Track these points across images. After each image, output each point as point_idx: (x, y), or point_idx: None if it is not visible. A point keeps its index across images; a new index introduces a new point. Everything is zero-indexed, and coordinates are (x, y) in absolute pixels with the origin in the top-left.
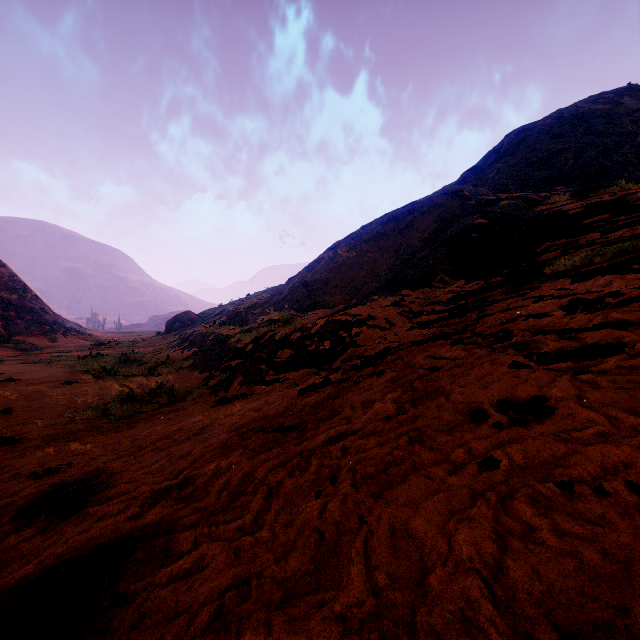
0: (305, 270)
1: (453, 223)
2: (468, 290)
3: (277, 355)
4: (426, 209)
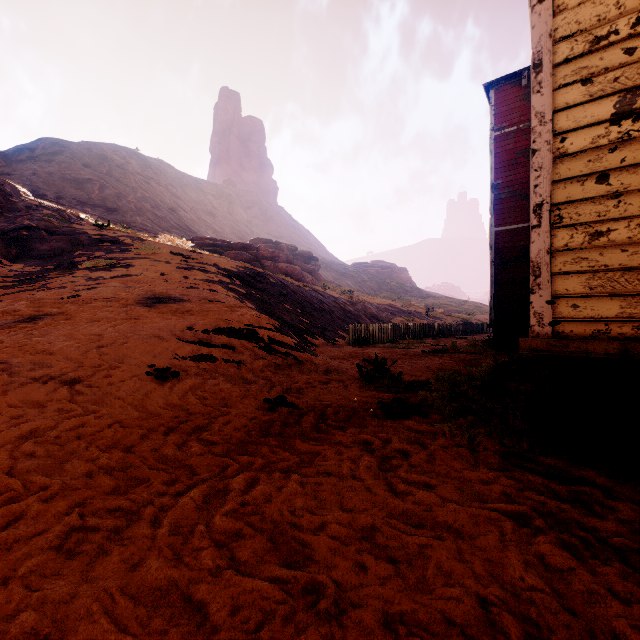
0: None
1: None
2: (30, 271)
3: None
4: None
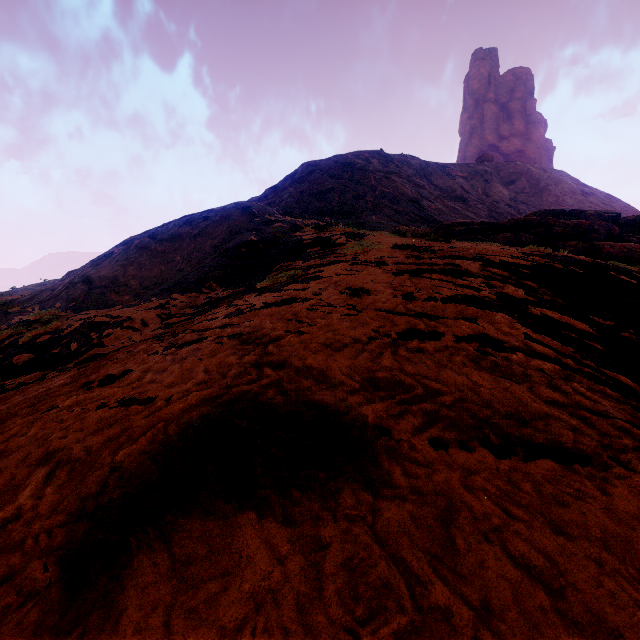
0: (89, 264)
1: (237, 236)
2: (219, 297)
3: (12, 360)
4: (218, 219)
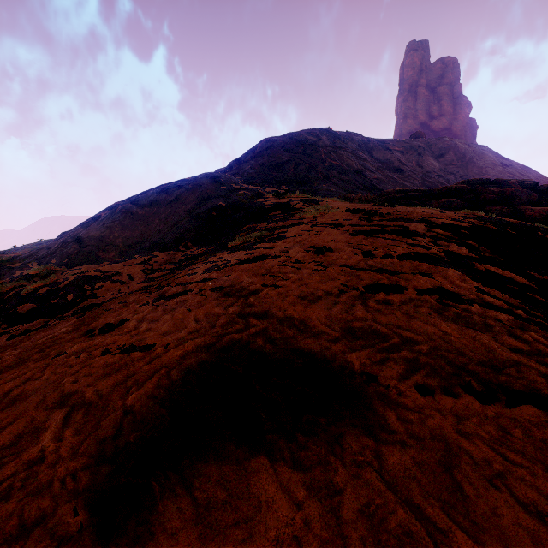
0: (80, 226)
1: (208, 201)
2: (194, 254)
3: (17, 309)
4: (191, 187)
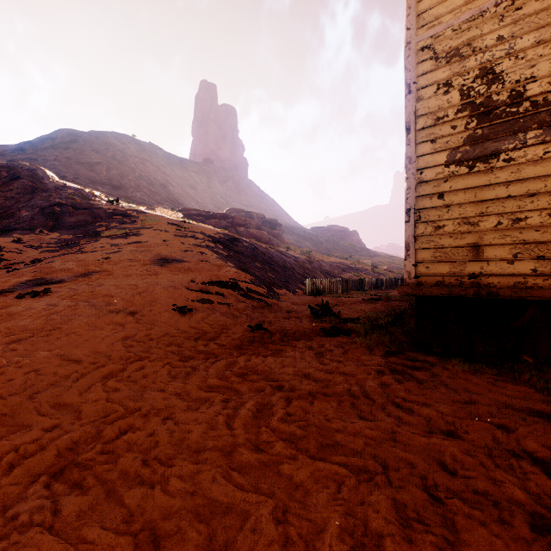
0: None
1: (36, 194)
2: (65, 239)
3: None
4: (6, 175)
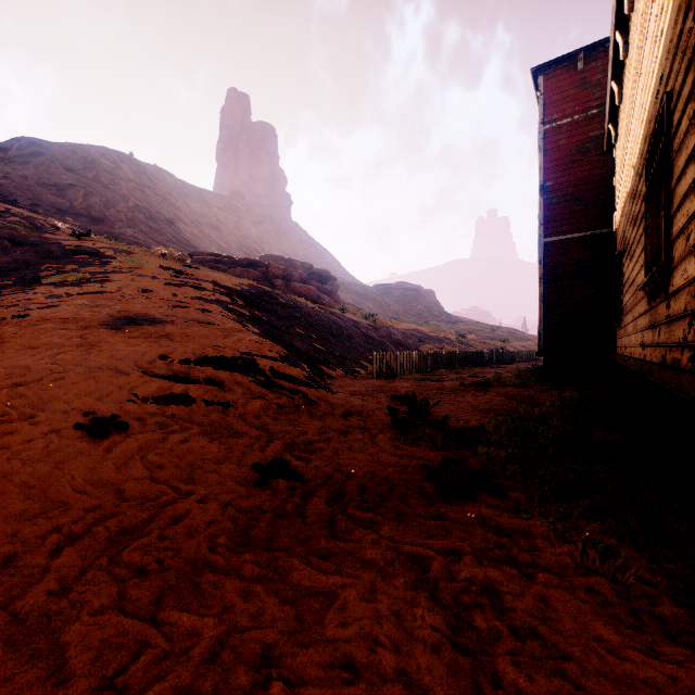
0: None
1: None
2: None
3: None
4: None
